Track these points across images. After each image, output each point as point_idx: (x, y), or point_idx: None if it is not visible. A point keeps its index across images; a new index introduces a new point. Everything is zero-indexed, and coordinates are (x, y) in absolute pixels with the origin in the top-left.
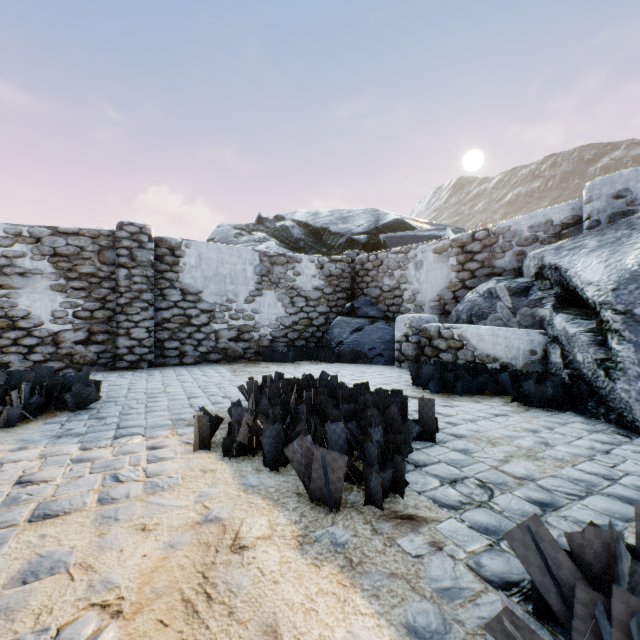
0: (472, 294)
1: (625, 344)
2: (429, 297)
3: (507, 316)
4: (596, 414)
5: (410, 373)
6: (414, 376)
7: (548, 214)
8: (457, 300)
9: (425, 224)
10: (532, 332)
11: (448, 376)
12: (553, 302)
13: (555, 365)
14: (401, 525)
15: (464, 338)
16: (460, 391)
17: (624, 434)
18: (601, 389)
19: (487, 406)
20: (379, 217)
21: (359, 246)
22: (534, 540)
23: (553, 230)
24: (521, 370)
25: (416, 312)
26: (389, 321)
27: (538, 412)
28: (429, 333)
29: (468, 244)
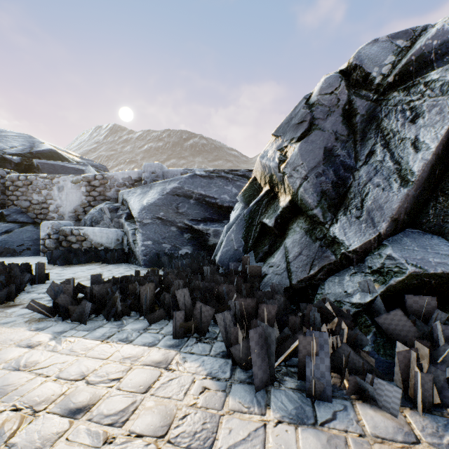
0: (94, 210)
1: (139, 234)
2: (68, 210)
3: (109, 222)
4: (133, 262)
5: (47, 257)
6: (50, 258)
7: (130, 174)
8: (86, 213)
9: (77, 157)
10: (118, 230)
11: (70, 255)
12: (126, 216)
13: (125, 245)
14: (9, 307)
15: (86, 234)
16: (76, 262)
17: (137, 267)
18: (135, 252)
19: (88, 267)
20: (35, 144)
21: (12, 164)
22: (53, 287)
23: (132, 182)
24: (112, 249)
25: (59, 219)
26: (38, 225)
27: (111, 266)
28: (66, 232)
29: (93, 181)
